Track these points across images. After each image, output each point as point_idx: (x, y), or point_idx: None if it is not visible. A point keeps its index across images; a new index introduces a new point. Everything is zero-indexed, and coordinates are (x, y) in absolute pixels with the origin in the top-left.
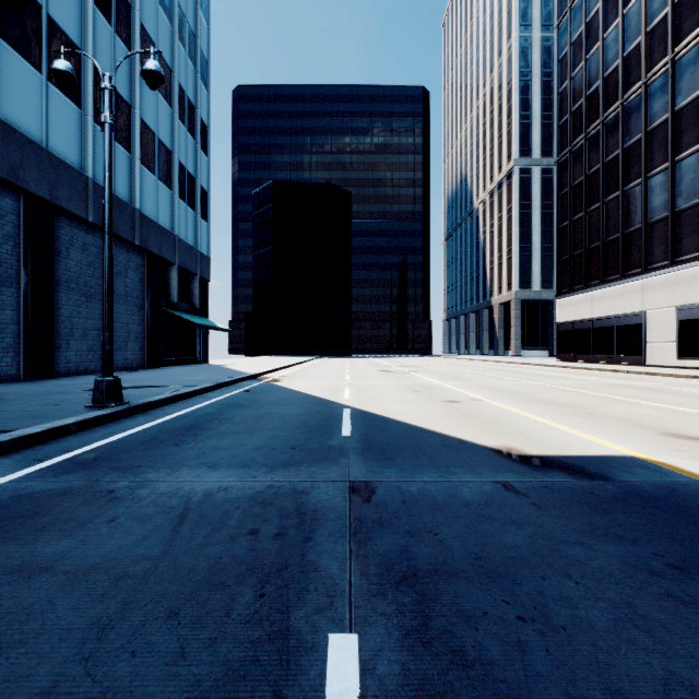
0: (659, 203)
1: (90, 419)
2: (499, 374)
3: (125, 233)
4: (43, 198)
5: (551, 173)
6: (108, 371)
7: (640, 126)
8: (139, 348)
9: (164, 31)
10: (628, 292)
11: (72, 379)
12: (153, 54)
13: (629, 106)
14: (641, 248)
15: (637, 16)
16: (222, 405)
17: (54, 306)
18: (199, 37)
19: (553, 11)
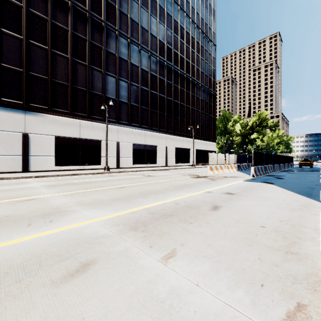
0: None
1: None
2: None
3: None
4: None
5: None
6: None
7: None
8: None
9: None
10: None
11: None
12: None
13: None
14: None
15: None
16: None
17: None
18: None
19: None
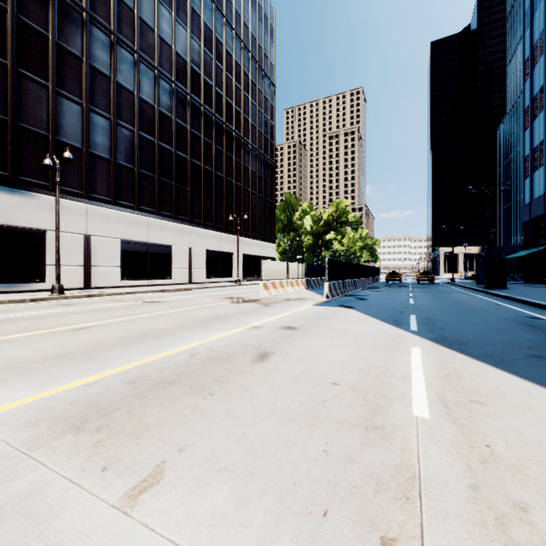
0: None
1: None
2: None
3: None
4: None
5: None
6: None
7: None
8: None
9: None
10: None
11: None
12: None
13: None
14: None
15: None
16: None
17: None
18: None
19: None
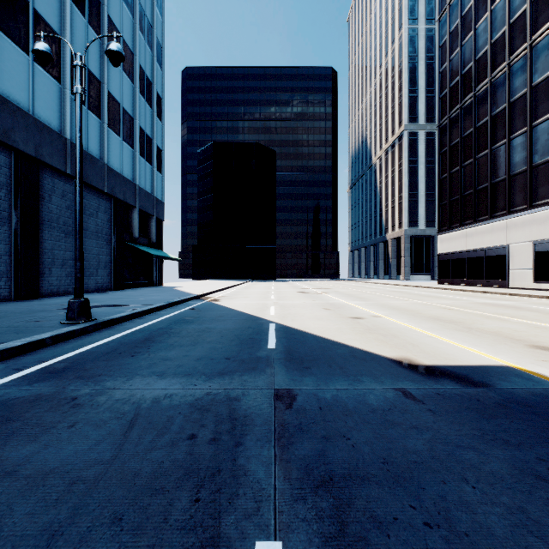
0: (519, 159)
1: (63, 334)
2: (393, 294)
3: (96, 182)
4: (29, 154)
5: (433, 135)
6: (79, 294)
7: (505, 98)
8: (107, 274)
9: (127, 22)
10: (495, 229)
11: (53, 299)
12: (115, 37)
13: (496, 82)
14: (505, 195)
15: (502, 11)
16: (171, 321)
17: (38, 241)
18: (155, 28)
19: (435, 8)
